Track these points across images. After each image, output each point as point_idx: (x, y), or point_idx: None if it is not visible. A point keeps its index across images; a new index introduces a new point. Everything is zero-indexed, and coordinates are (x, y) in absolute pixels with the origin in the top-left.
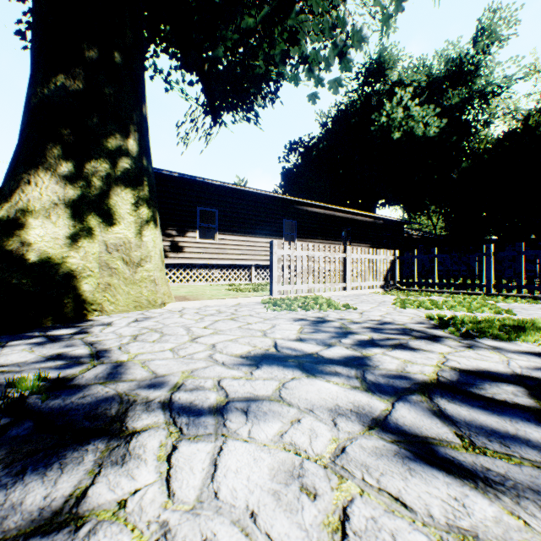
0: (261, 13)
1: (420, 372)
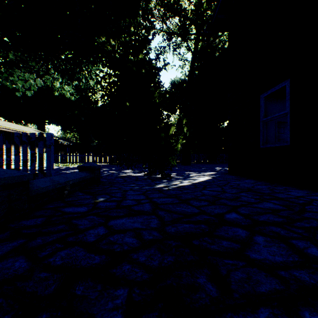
0: None
1: None
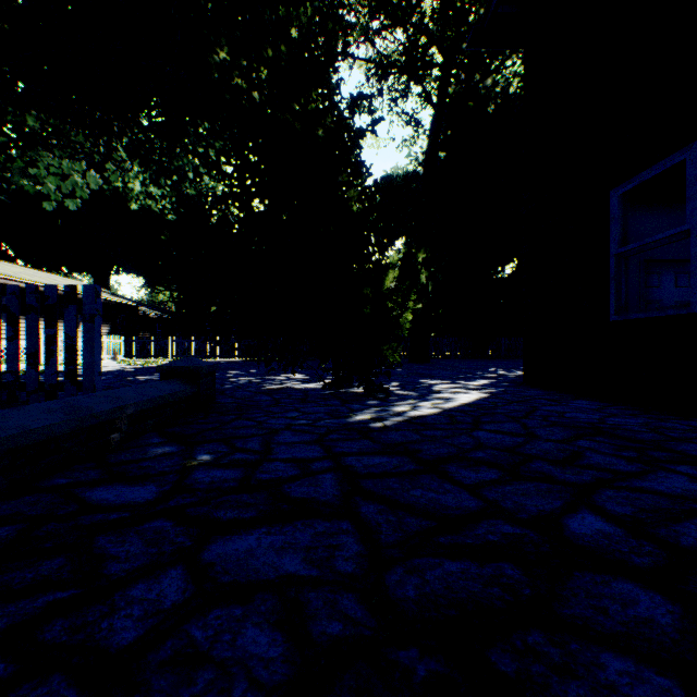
0: (3, 140)
1: (116, 368)
